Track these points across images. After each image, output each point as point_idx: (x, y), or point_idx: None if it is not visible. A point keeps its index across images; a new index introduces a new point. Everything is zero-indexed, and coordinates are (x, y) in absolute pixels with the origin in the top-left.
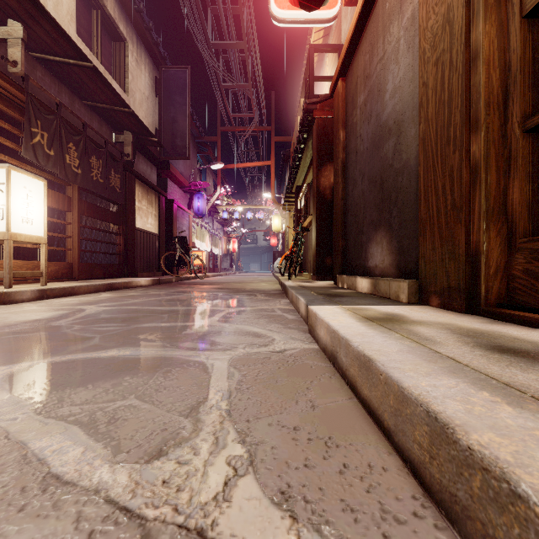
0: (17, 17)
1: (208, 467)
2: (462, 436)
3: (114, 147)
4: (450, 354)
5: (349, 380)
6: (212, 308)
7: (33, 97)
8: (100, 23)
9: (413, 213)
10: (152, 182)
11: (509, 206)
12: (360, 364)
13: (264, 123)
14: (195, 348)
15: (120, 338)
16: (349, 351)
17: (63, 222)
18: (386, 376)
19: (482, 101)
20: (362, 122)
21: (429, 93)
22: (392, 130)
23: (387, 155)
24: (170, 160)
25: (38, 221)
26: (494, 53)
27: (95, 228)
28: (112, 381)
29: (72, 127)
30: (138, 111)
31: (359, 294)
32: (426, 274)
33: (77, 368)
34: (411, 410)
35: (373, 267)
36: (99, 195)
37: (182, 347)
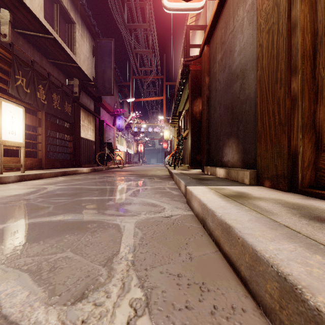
0: (6, 7)
1: (116, 309)
2: (310, 298)
3: (67, 88)
4: (285, 223)
5: (215, 238)
6: (126, 187)
7: (16, 56)
8: (59, 12)
9: (252, 127)
10: (90, 109)
11: (317, 123)
12: (223, 229)
13: (159, 73)
14: (114, 214)
15: (66, 207)
16: (214, 219)
17: (35, 134)
18: (242, 240)
19: (299, 54)
20: (220, 71)
21: (263, 51)
22: (238, 75)
23: (236, 91)
24: (102, 96)
25: (19, 132)
26: (307, 23)
27: (55, 137)
28: (56, 238)
29: (41, 75)
30: (82, 66)
31: (218, 178)
32: (261, 166)
33: (35, 229)
34: (263, 268)
35: (227, 161)
36: (58, 117)
37: (105, 213)
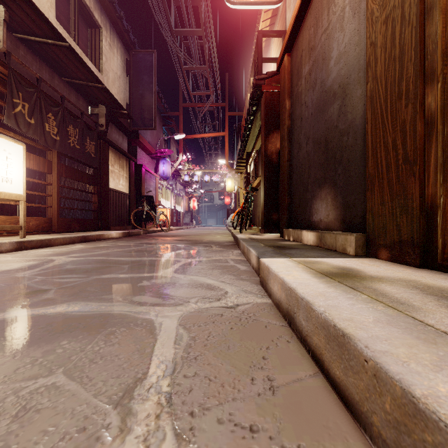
0: None
1: None
2: None
3: (89, 119)
4: (446, 329)
5: (312, 349)
6: (171, 259)
7: (15, 71)
8: (77, 11)
9: (359, 170)
10: (123, 149)
11: None
12: (329, 335)
13: (219, 100)
14: (147, 302)
15: (75, 290)
16: (311, 316)
17: (43, 183)
18: (375, 367)
19: (439, 51)
20: (307, 90)
21: (377, 52)
22: (336, 93)
23: (332, 117)
24: (139, 131)
25: (17, 180)
26: None
27: (72, 188)
28: (46, 346)
29: (51, 99)
30: (111, 88)
31: (305, 246)
32: (374, 227)
33: (15, 328)
34: (436, 440)
35: (318, 221)
36: (76, 160)
37: (133, 301)
